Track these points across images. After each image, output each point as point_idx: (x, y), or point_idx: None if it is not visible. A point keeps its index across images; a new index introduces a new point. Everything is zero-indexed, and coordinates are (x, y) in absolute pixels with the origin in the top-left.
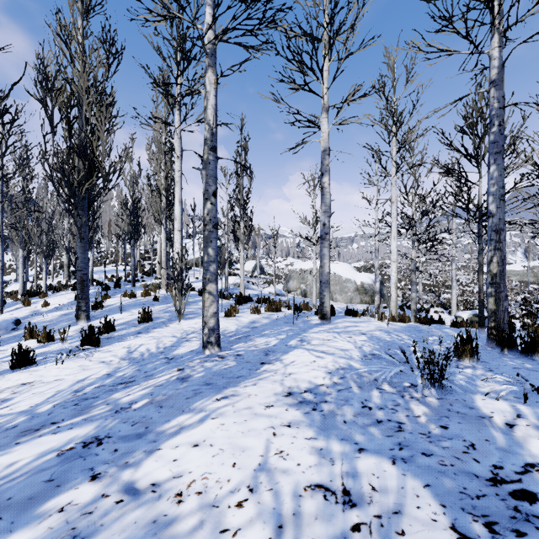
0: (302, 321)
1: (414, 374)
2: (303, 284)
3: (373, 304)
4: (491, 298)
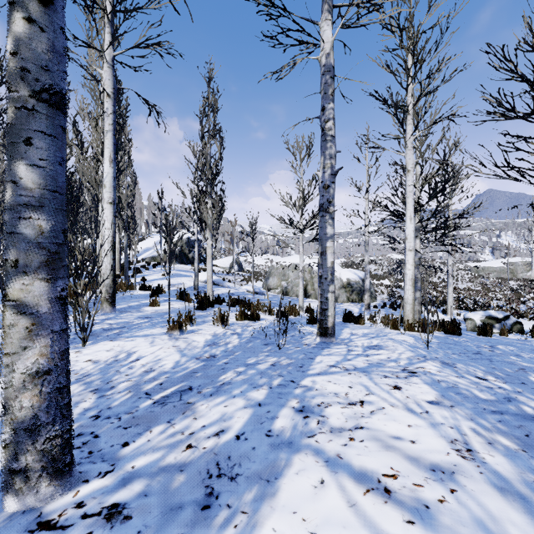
0: (292, 338)
1: None
2: (284, 281)
3: (360, 303)
4: None
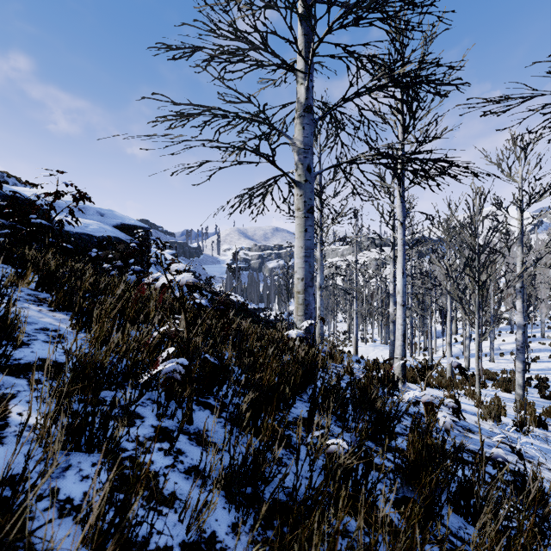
0: None
1: None
2: None
3: None
4: None
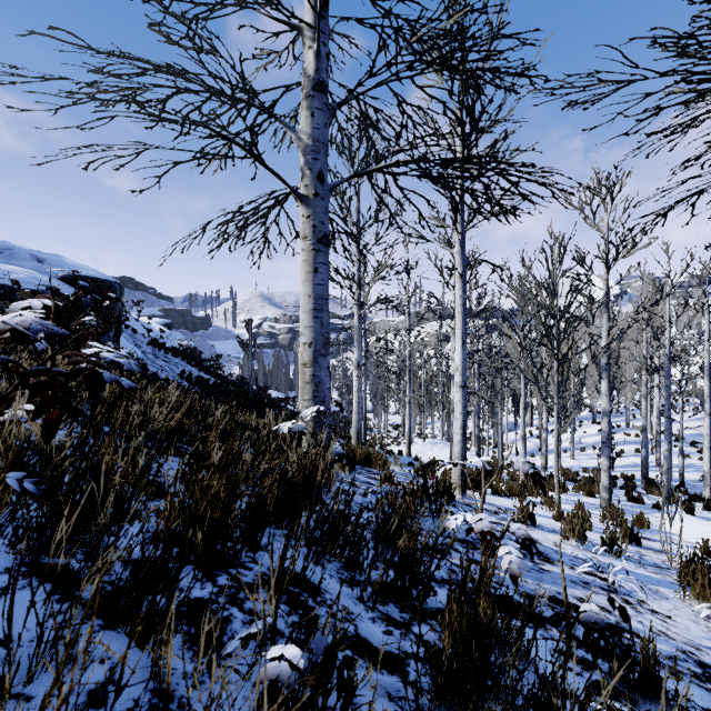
0: None
1: None
2: None
3: None
4: None
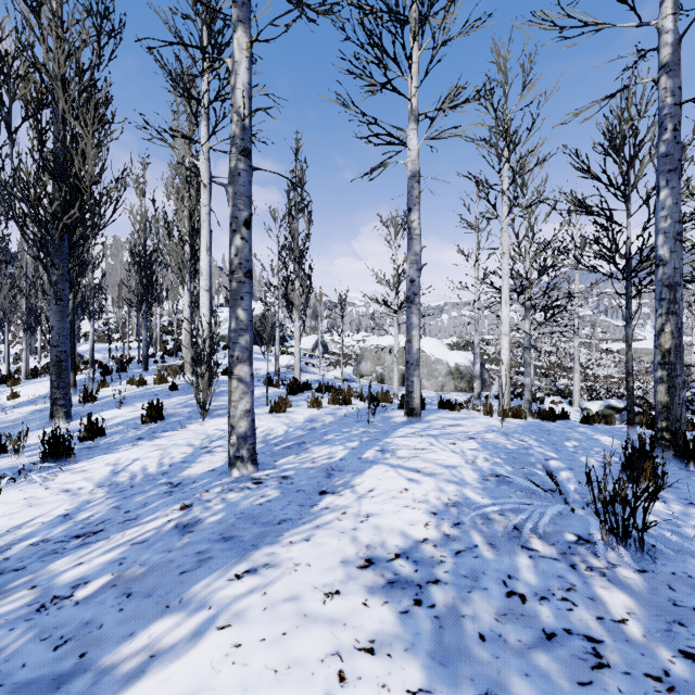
0: (381, 418)
1: (575, 514)
2: (380, 366)
3: (471, 392)
4: (661, 385)
